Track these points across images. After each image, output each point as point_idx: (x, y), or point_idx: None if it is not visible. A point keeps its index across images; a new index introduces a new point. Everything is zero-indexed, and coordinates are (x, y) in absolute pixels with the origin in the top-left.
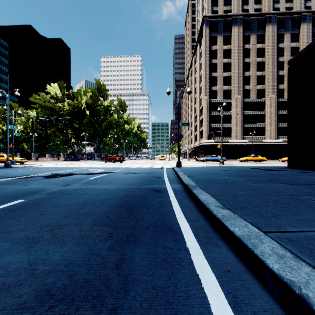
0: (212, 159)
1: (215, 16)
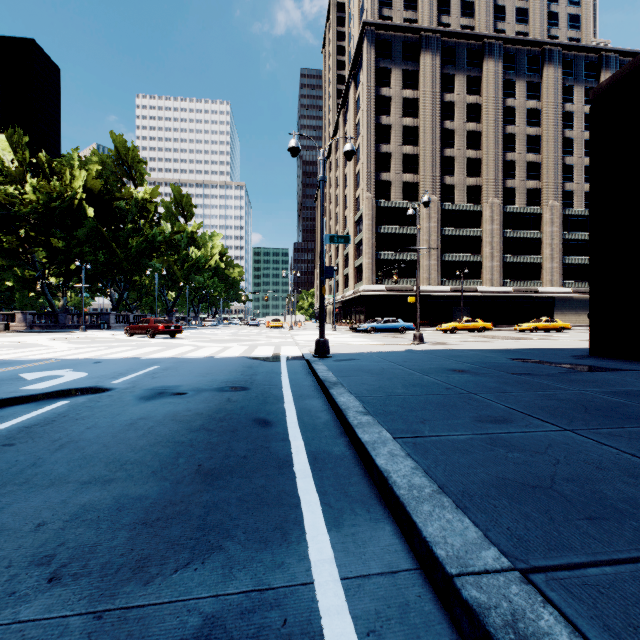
0: (387, 328)
1: (387, 26)
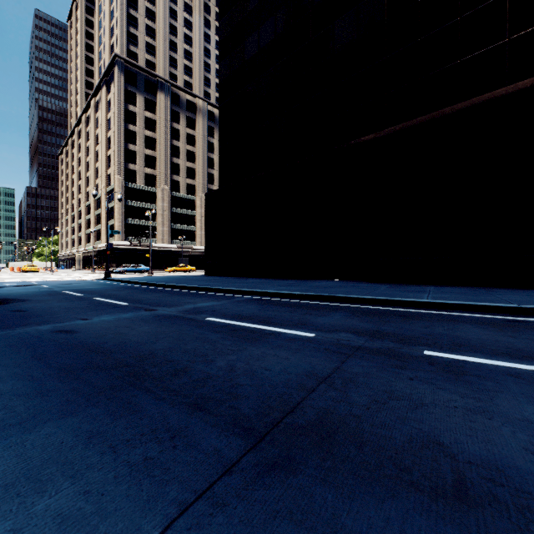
0: (134, 270)
1: (134, 64)
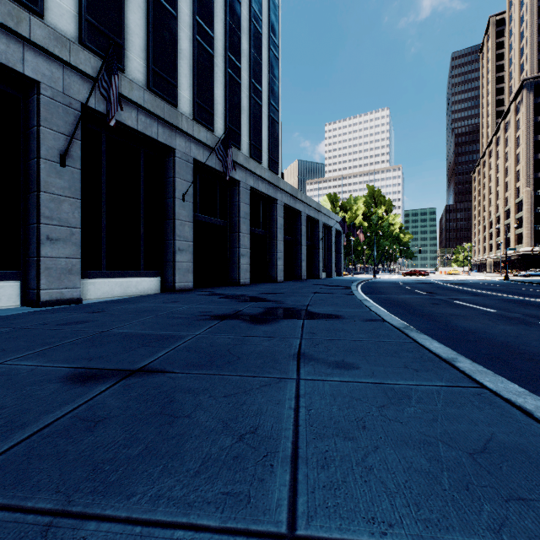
0: (539, 274)
1: None
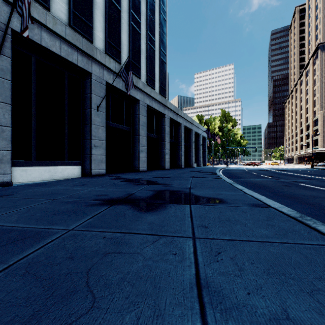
0: None
1: None
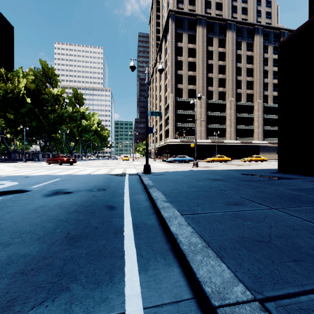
0: (180, 160)
1: (181, 12)
